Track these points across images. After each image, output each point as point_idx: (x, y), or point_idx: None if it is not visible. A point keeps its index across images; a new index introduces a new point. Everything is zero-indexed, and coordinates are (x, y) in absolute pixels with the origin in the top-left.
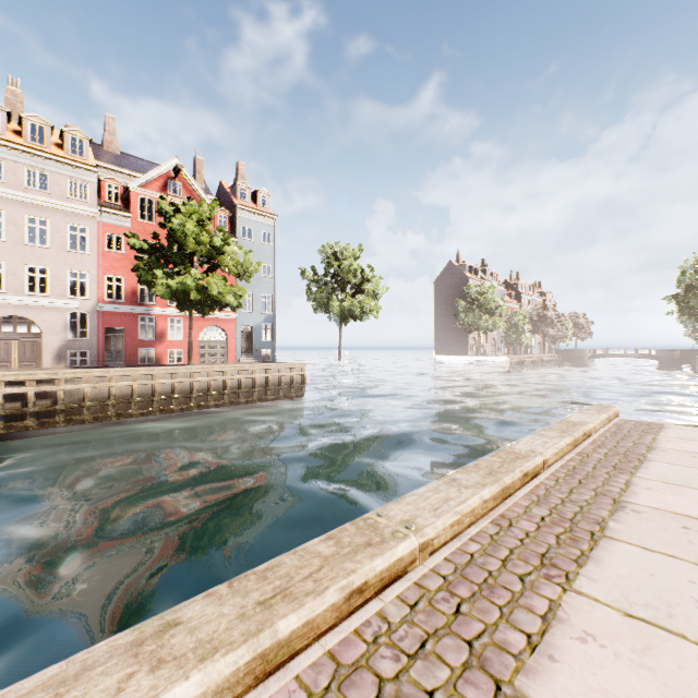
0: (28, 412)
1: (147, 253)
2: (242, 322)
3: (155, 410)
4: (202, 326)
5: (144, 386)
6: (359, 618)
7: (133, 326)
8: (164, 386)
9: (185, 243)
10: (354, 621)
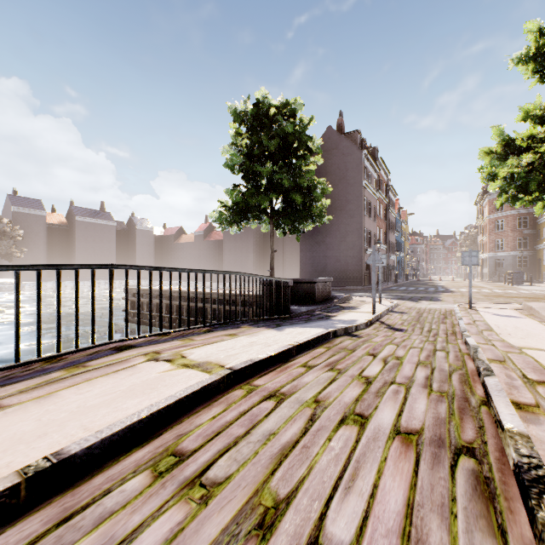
0: None
1: None
2: None
3: None
4: None
5: None
6: None
7: None
8: None
9: None
10: None
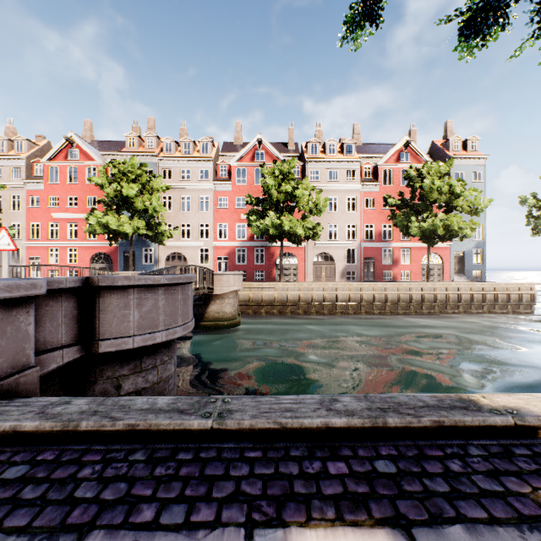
0: (349, 305)
1: (398, 206)
2: (454, 249)
3: (411, 311)
4: (423, 253)
5: (404, 295)
6: None
7: (379, 255)
8: (416, 296)
9: (430, 195)
10: None
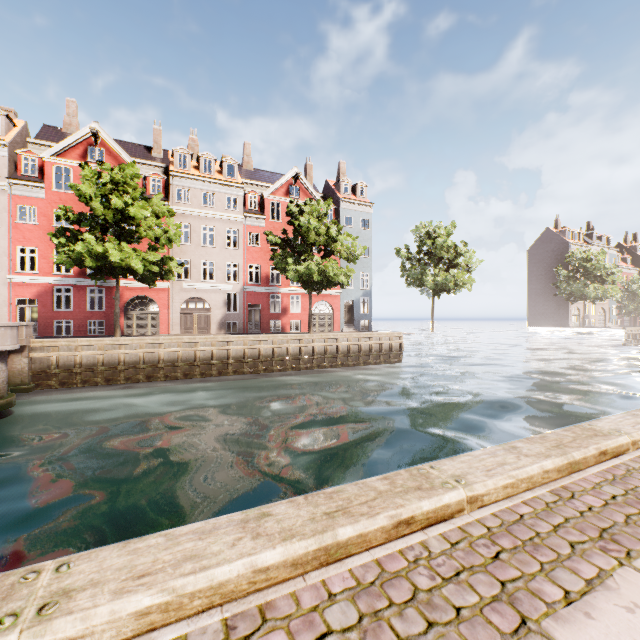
0: (212, 364)
1: (279, 246)
2: (344, 297)
3: (288, 367)
4: (314, 301)
5: (280, 349)
6: (611, 463)
7: (266, 302)
8: (293, 349)
9: (308, 236)
10: (609, 463)
